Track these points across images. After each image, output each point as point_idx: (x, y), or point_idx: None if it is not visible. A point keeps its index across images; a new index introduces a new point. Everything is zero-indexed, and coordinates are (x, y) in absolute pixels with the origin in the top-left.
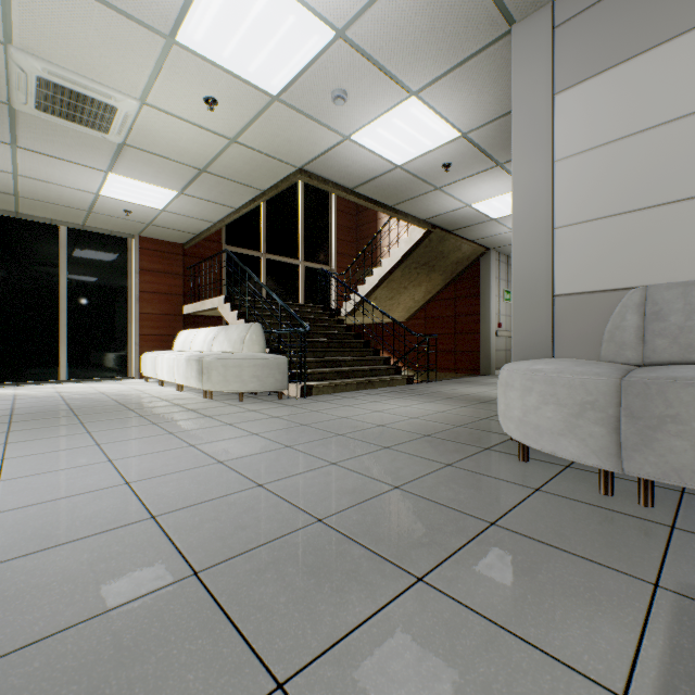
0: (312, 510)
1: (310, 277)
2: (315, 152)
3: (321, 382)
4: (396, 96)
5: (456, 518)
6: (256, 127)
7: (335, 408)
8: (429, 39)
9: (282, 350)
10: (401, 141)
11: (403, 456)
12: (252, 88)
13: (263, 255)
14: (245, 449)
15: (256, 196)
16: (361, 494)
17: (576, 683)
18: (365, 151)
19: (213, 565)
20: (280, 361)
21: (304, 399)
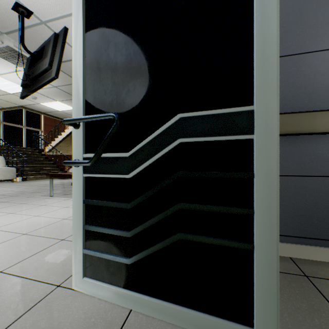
0: (21, 191)
1: (29, 133)
2: (28, 104)
3: (31, 176)
4: (53, 100)
5: (48, 190)
6: (3, 96)
7: (34, 182)
8: (58, 96)
9: (14, 165)
10: (58, 107)
11: (46, 187)
12: (3, 91)
13: (2, 122)
14: (3, 188)
15: (1, 108)
16: (32, 190)
17: (48, 193)
18: (47, 106)
19: (2, 194)
20: (13, 169)
21: (23, 181)
